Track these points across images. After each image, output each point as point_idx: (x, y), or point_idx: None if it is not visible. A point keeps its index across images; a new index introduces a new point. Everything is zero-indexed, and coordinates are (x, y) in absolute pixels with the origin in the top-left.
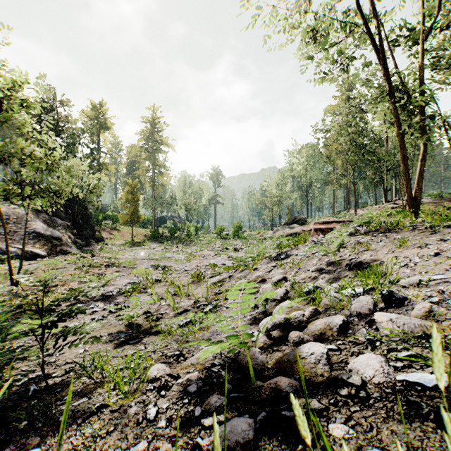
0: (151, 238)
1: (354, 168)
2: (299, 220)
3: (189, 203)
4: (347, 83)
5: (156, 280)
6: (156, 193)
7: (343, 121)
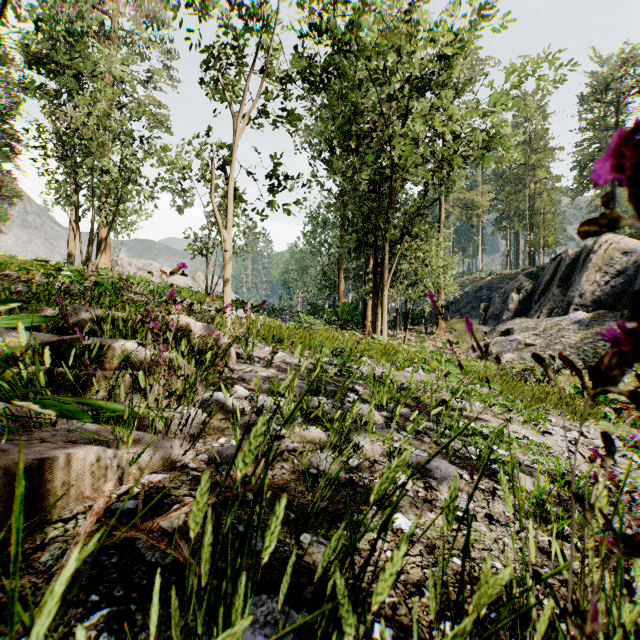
0: None
1: None
2: None
3: None
4: None
5: None
6: None
7: None
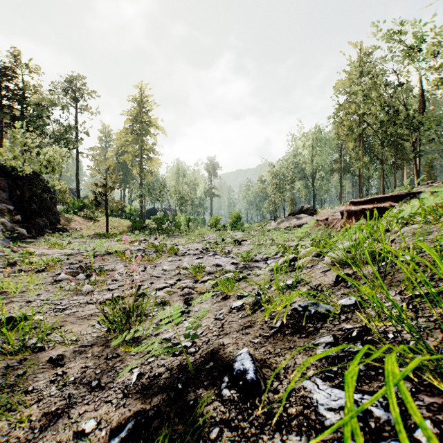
0: (132, 230)
1: (381, 142)
2: (308, 209)
3: (180, 191)
4: (360, 55)
5: (3, 321)
6: (143, 179)
7: (366, 86)
